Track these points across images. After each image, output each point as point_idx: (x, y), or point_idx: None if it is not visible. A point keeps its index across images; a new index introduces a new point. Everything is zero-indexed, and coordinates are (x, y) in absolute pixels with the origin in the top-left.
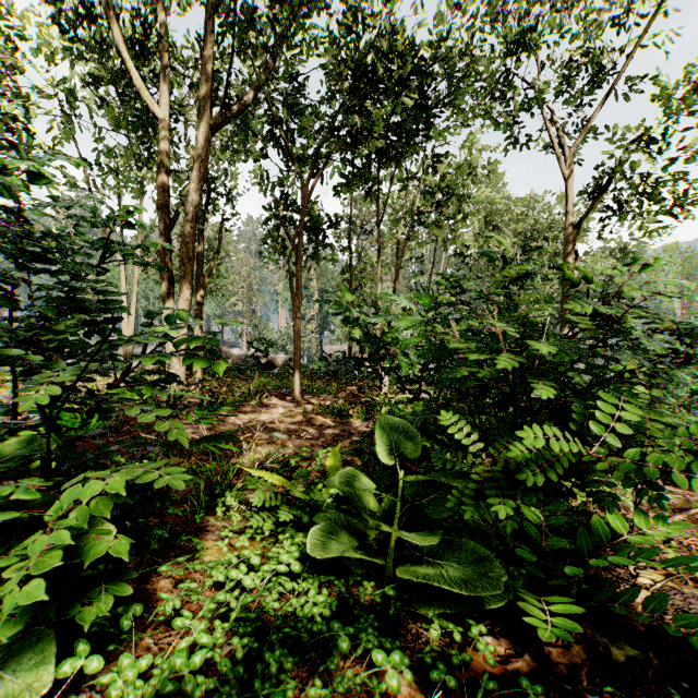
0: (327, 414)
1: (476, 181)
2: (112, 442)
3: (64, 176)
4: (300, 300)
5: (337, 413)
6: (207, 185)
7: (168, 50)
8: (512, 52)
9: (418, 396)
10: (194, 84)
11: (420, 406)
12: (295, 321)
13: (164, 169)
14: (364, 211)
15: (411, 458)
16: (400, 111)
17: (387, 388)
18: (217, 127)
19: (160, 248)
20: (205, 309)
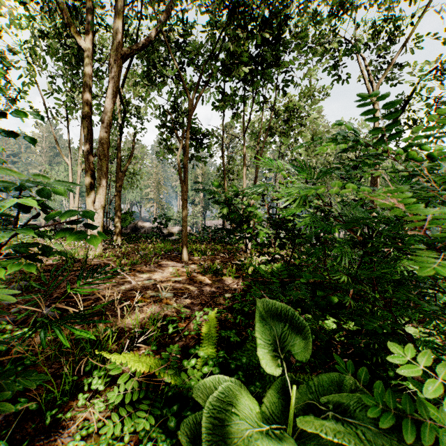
0: (206, 273)
1: (313, 103)
2: (19, 302)
3: (30, 106)
4: (186, 186)
5: (213, 272)
6: (123, 107)
7: (90, 3)
8: (337, 15)
9: (274, 257)
10: (109, 28)
11: (279, 267)
12: (182, 201)
13: (87, 90)
14: (233, 132)
15: (303, 361)
16: (261, 46)
17: (250, 251)
18: (125, 58)
19: (84, 148)
20: (129, 197)
